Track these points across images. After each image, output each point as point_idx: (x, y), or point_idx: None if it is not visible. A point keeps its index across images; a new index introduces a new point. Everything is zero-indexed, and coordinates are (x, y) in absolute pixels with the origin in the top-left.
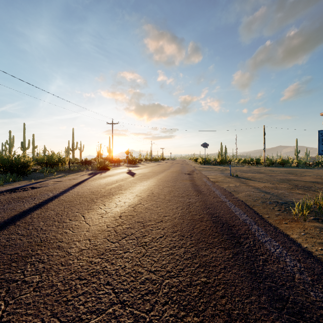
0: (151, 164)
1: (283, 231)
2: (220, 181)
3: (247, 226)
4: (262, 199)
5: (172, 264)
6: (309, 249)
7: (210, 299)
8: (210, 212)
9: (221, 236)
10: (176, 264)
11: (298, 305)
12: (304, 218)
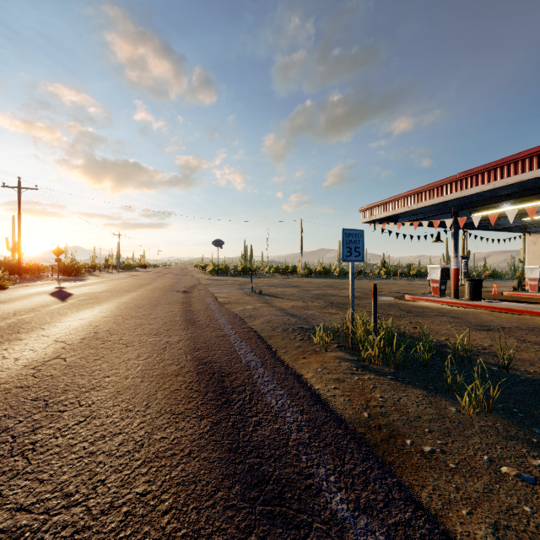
0: (117, 275)
1: (298, 371)
2: (234, 302)
3: (249, 371)
4: (285, 326)
5: (84, 476)
6: (320, 390)
7: (140, 524)
8: (198, 356)
9: (203, 396)
10: (94, 474)
11: (282, 482)
12: (326, 347)
